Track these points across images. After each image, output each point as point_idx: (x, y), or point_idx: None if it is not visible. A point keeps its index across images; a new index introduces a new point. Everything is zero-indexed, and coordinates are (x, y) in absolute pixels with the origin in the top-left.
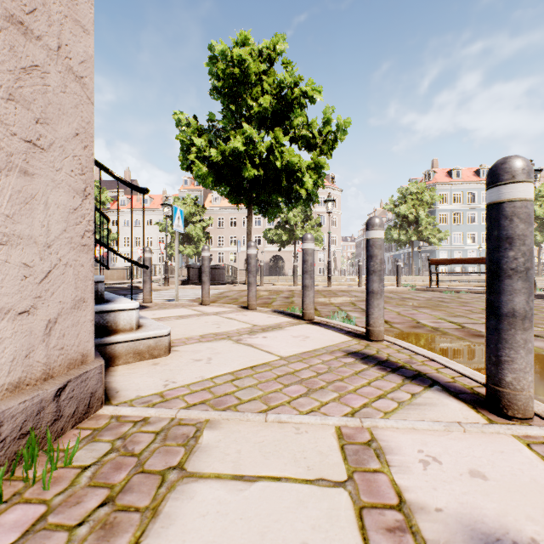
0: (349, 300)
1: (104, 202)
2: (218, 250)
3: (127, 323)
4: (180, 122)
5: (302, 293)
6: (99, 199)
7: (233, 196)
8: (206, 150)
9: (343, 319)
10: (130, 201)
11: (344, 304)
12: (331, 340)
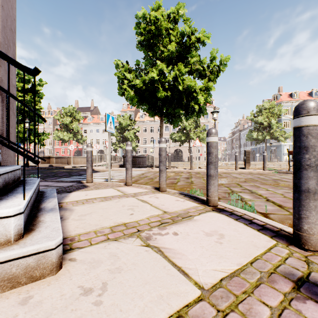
0: (234, 181)
1: (79, 119)
2: (143, 146)
3: (0, 235)
4: (118, 66)
5: (207, 182)
6: (76, 117)
7: (150, 111)
8: (133, 81)
9: (244, 204)
10: (93, 119)
11: (232, 185)
12: (253, 244)
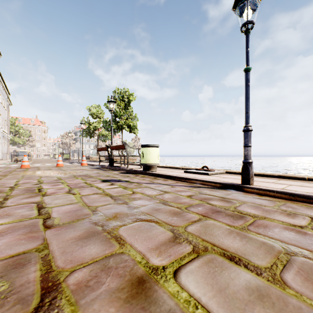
0: None
1: None
2: None
3: None
4: None
5: None
6: None
7: None
8: None
9: None
10: None
11: None
12: None
